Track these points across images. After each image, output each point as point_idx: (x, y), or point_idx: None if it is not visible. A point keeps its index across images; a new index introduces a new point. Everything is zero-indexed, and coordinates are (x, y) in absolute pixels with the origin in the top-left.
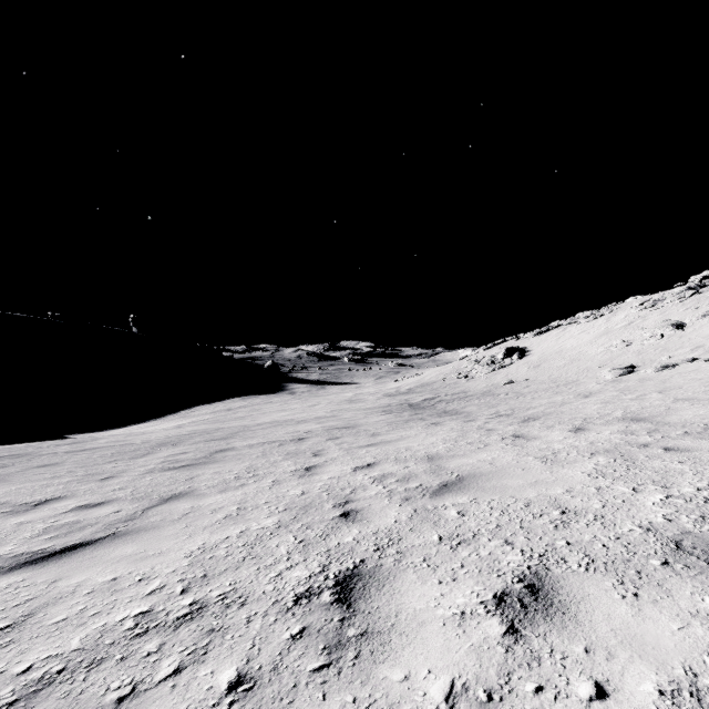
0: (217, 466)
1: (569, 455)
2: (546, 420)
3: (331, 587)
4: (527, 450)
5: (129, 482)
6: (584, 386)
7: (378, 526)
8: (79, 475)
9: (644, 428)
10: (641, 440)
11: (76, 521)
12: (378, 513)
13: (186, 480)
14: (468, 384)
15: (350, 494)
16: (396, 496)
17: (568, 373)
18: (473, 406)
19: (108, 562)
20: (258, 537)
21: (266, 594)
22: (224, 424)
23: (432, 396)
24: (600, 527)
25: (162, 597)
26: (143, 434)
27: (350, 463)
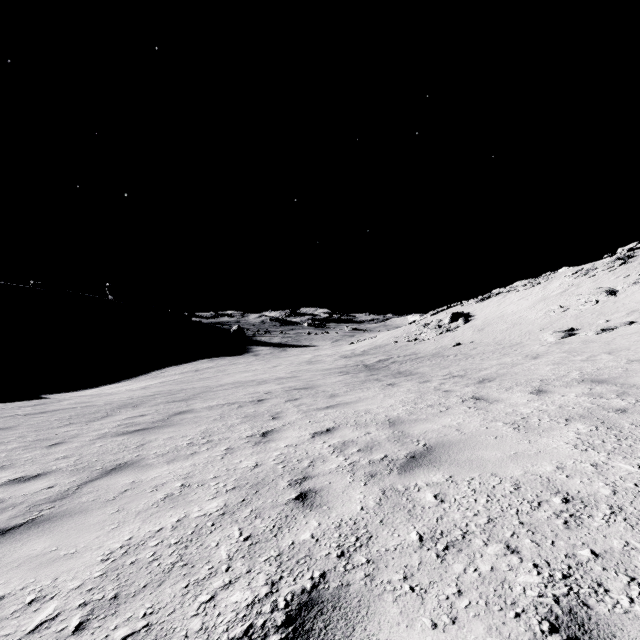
0: (172, 431)
1: (542, 421)
2: (502, 381)
3: (280, 627)
4: (493, 414)
5: (76, 449)
6: (529, 347)
7: (341, 516)
8: (27, 441)
9: (610, 390)
10: (615, 404)
11: (0, 500)
12: (340, 495)
13: (136, 446)
14: (418, 347)
15: (308, 468)
16: (359, 471)
17: (511, 336)
18: (425, 366)
19: (5, 566)
20: (196, 530)
21: (188, 638)
22: (188, 385)
23: (385, 357)
24: (627, 527)
25: (46, 639)
26: (108, 395)
27: (308, 428)
